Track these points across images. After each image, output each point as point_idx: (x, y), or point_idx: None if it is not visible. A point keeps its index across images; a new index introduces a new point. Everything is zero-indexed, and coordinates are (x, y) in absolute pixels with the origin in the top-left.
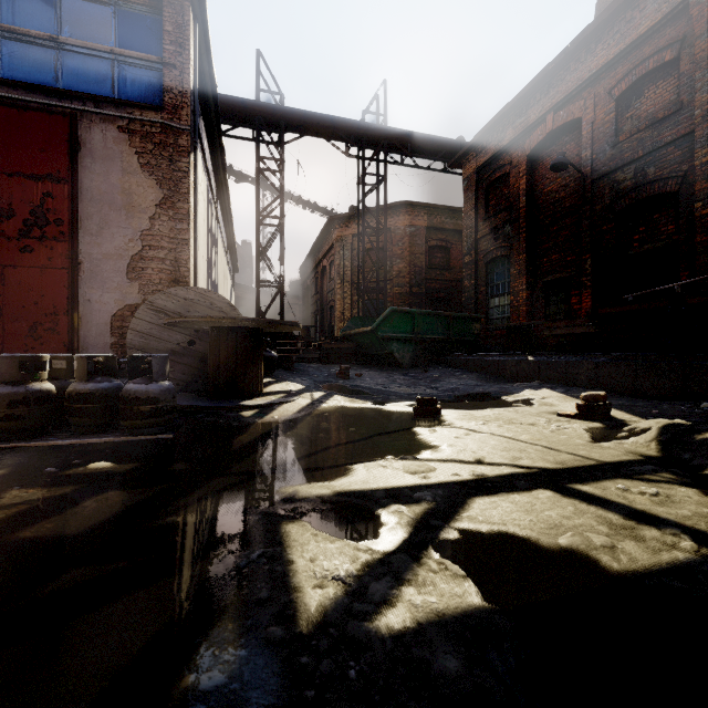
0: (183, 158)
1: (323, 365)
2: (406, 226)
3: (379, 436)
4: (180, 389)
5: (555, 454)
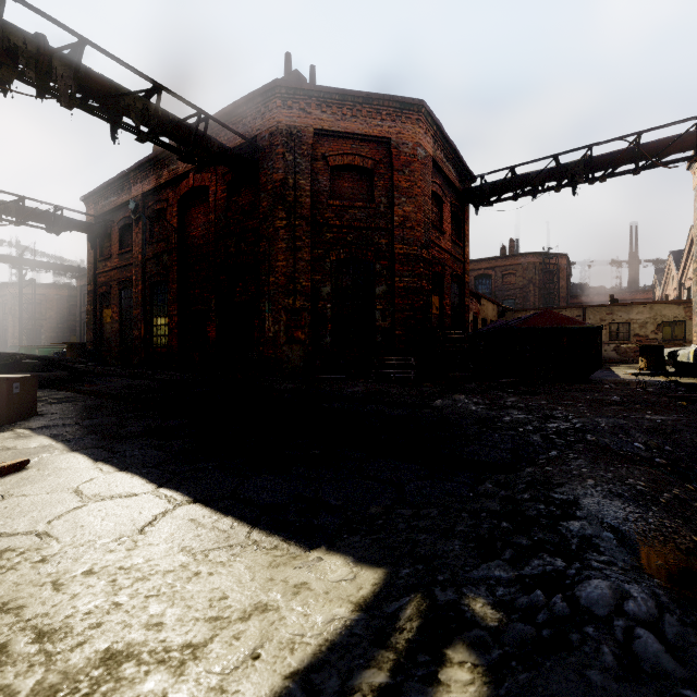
0: None
1: None
2: (55, 295)
3: None
4: None
5: None
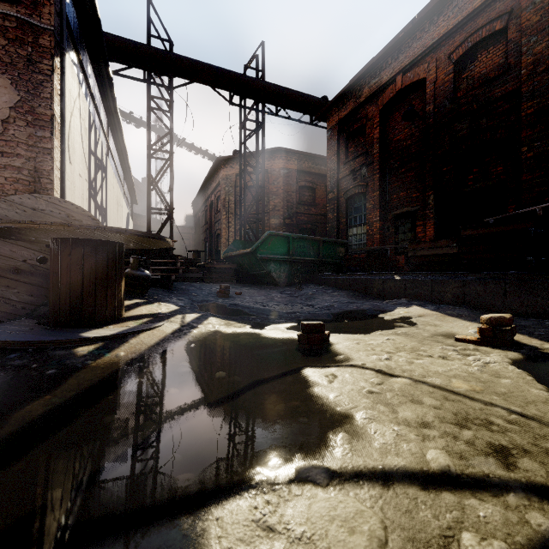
0: (44, 60)
1: (206, 284)
2: (280, 168)
3: (258, 387)
4: (26, 314)
5: (543, 430)
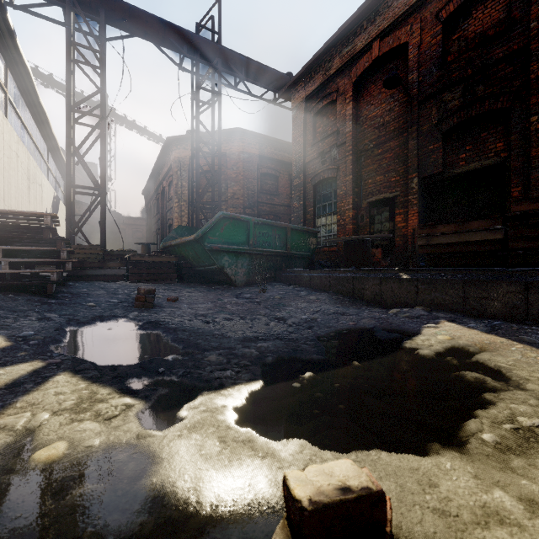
0: None
1: (130, 284)
2: (240, 152)
3: None
4: None
5: None
